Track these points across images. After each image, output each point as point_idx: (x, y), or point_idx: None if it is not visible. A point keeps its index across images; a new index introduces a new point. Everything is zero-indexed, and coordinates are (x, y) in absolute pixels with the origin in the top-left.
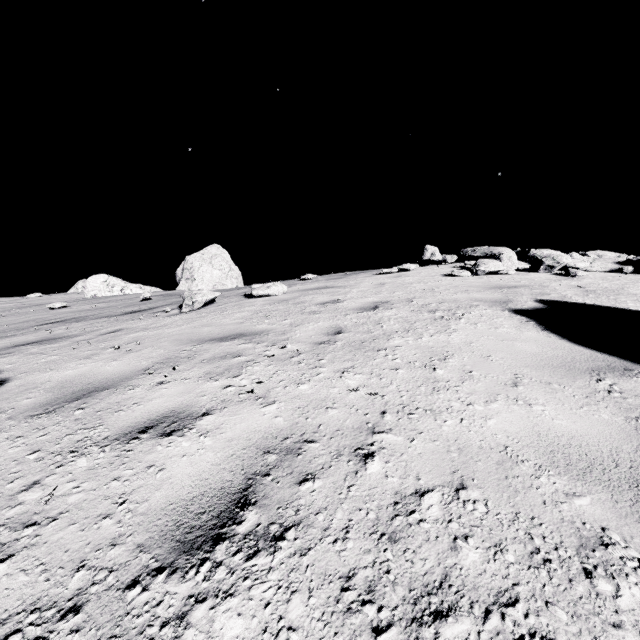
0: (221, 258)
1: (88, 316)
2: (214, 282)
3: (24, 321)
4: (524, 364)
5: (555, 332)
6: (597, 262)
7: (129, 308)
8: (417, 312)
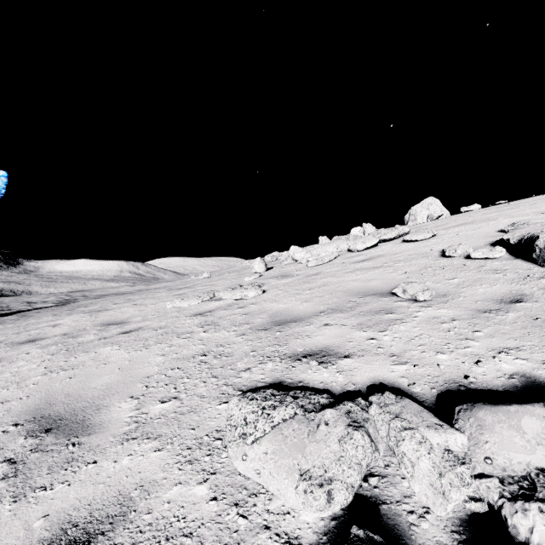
0: (435, 205)
1: None
2: None
3: None
4: None
5: None
6: None
7: None
8: None
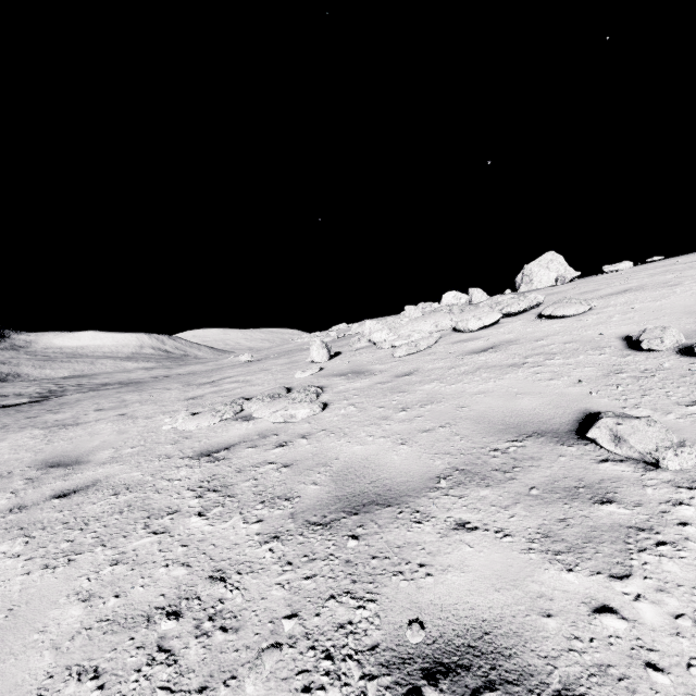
0: (556, 262)
1: None
2: (551, 283)
3: None
4: None
5: None
6: None
7: None
8: None
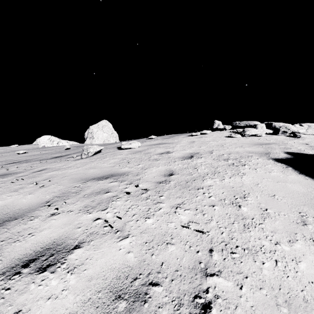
0: (107, 127)
1: (33, 159)
2: (104, 139)
3: (0, 161)
4: (301, 203)
5: (308, 175)
6: (310, 129)
7: (56, 154)
8: (217, 160)
